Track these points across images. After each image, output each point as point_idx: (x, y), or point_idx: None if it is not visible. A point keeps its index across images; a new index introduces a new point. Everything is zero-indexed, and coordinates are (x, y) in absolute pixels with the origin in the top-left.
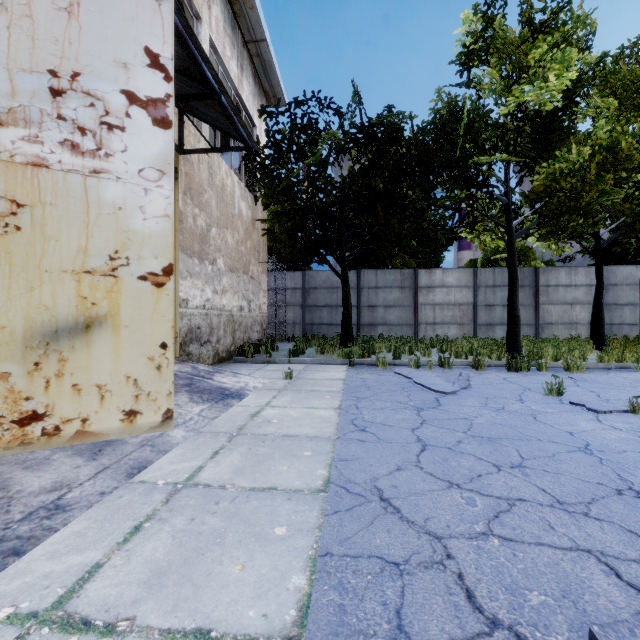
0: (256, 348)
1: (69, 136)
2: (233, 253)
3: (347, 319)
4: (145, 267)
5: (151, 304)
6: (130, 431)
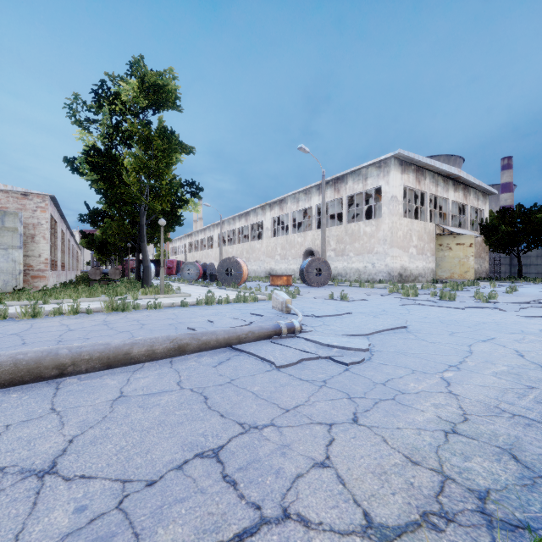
0: (483, 279)
1: (466, 259)
2: (475, 253)
3: (519, 271)
4: (471, 267)
5: (472, 270)
6: (470, 279)
